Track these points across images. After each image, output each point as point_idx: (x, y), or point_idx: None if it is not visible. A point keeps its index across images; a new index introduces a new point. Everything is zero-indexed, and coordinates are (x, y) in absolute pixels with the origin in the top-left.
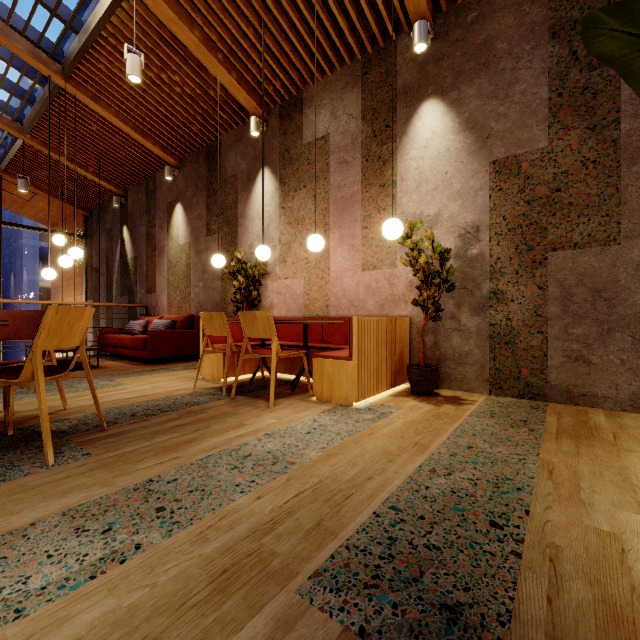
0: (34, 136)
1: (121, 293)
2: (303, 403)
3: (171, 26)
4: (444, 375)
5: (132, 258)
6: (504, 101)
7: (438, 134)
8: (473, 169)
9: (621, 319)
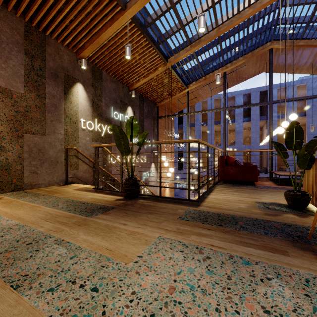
0: None
1: None
2: None
3: None
4: None
5: None
6: (5, 63)
7: None
8: None
9: (46, 159)
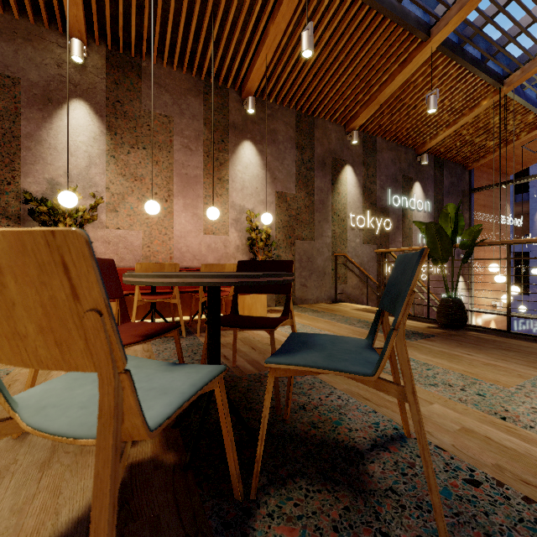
0: None
1: None
2: None
3: None
4: None
5: None
6: (281, 165)
7: (253, 164)
8: (269, 191)
9: (314, 269)
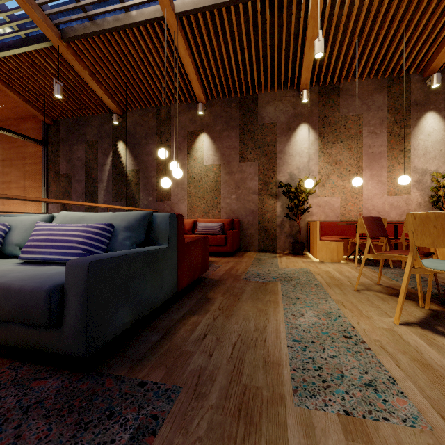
0: (68, 45)
1: (114, 199)
2: None
3: (310, 21)
4: None
5: (133, 170)
6: None
7: (436, 130)
8: None
9: None
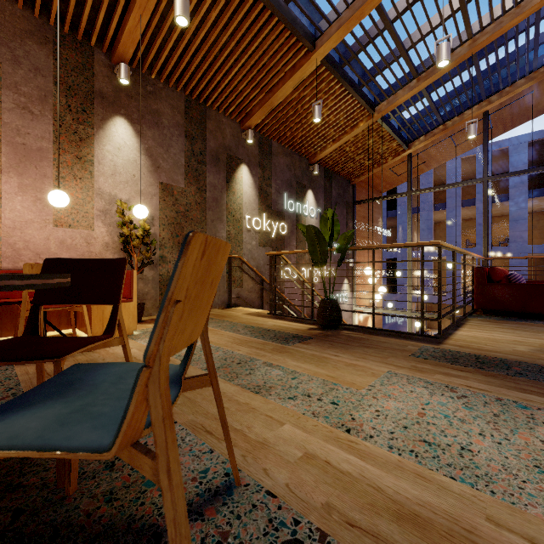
0: None
1: None
2: None
3: None
4: None
5: None
6: (166, 152)
7: (129, 146)
8: (151, 181)
9: None
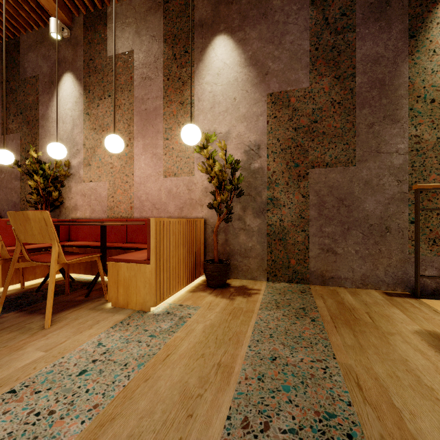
0: None
1: None
2: (93, 314)
3: None
4: (233, 267)
5: None
6: (278, 47)
7: (228, 65)
8: (255, 98)
9: (356, 220)
